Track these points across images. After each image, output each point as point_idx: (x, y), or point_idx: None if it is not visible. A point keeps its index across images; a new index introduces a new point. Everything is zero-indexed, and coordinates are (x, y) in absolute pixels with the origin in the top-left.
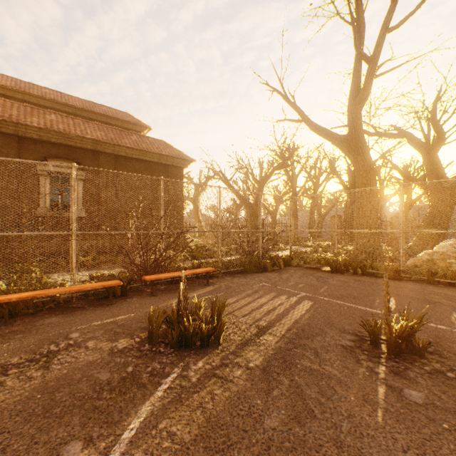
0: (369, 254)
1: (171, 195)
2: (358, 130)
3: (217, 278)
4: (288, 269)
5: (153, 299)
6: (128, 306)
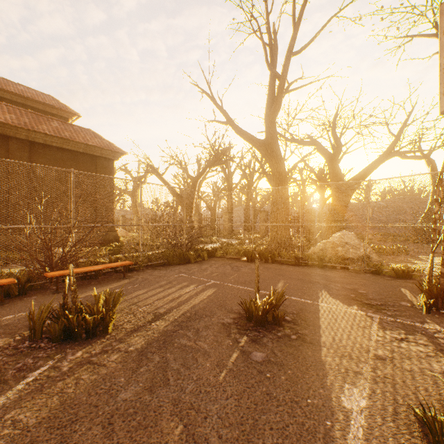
0: (281, 244)
1: (100, 188)
2: (273, 136)
3: (137, 272)
4: (211, 260)
5: (56, 296)
6: (22, 305)
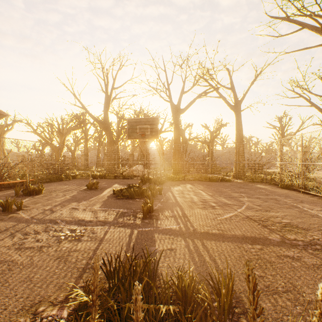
0: (111, 171)
1: None
2: (107, 120)
3: (35, 184)
4: (74, 179)
5: (3, 191)
6: None
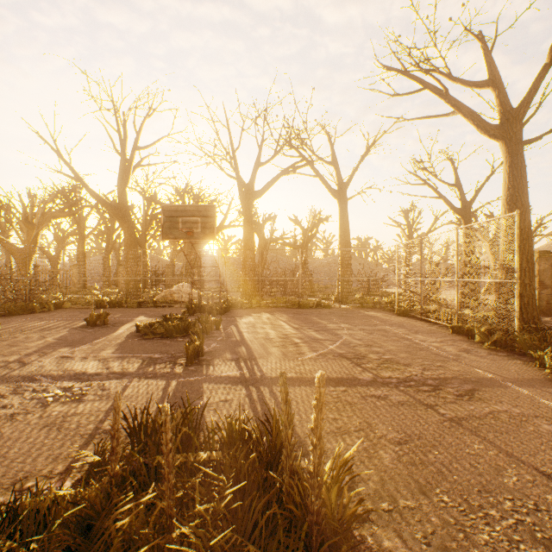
0: (132, 294)
1: None
2: (125, 203)
3: None
4: (59, 310)
5: None
6: None
